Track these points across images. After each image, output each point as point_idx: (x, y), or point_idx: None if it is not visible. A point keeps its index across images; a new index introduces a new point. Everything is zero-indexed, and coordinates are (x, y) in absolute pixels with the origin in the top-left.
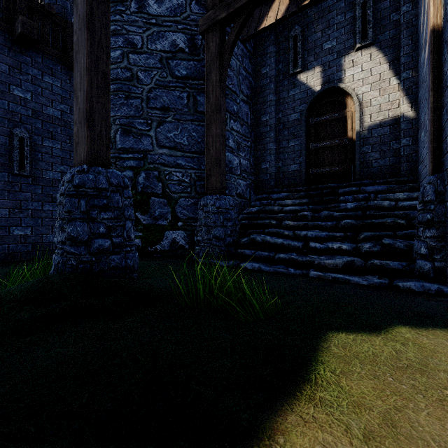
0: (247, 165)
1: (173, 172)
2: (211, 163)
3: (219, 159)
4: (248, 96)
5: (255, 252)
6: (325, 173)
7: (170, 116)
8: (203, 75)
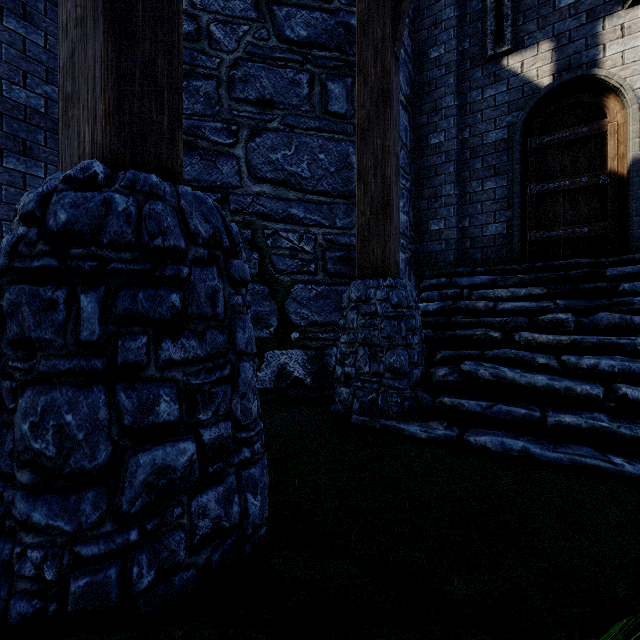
0: (406, 224)
1: (281, 232)
2: (372, 211)
3: (390, 202)
4: (407, 98)
5: (490, 406)
6: (559, 238)
7: (275, 119)
8: (339, 40)
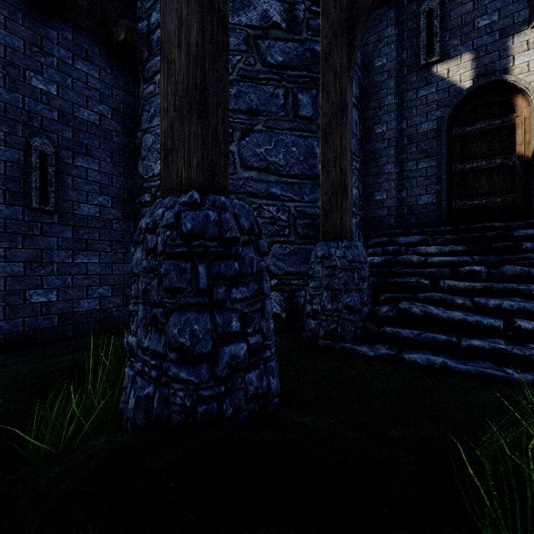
0: (356, 195)
1: (264, 205)
2: (332, 192)
3: (346, 185)
4: (357, 98)
5: (419, 333)
6: (478, 206)
7: (260, 123)
8: (306, 62)
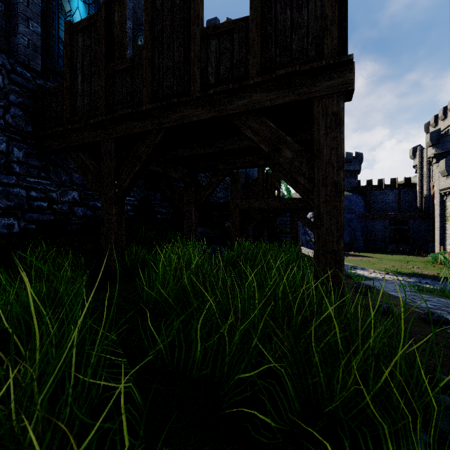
0: None
1: None
2: None
3: None
4: None
5: None
6: None
7: None
8: None
